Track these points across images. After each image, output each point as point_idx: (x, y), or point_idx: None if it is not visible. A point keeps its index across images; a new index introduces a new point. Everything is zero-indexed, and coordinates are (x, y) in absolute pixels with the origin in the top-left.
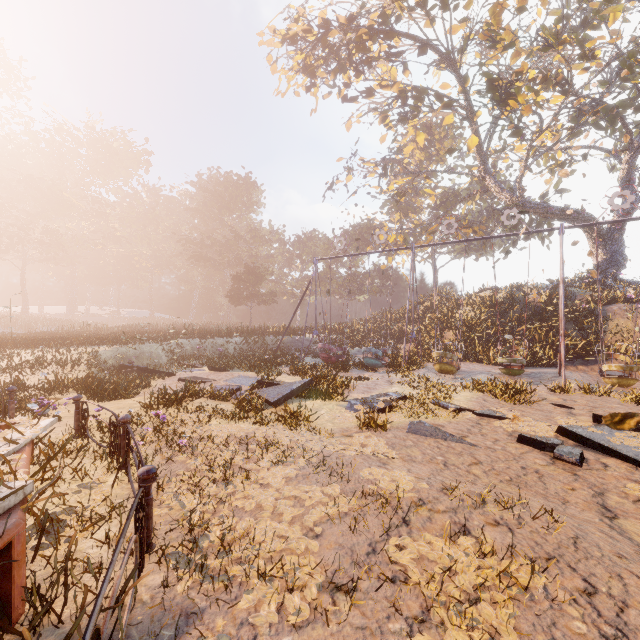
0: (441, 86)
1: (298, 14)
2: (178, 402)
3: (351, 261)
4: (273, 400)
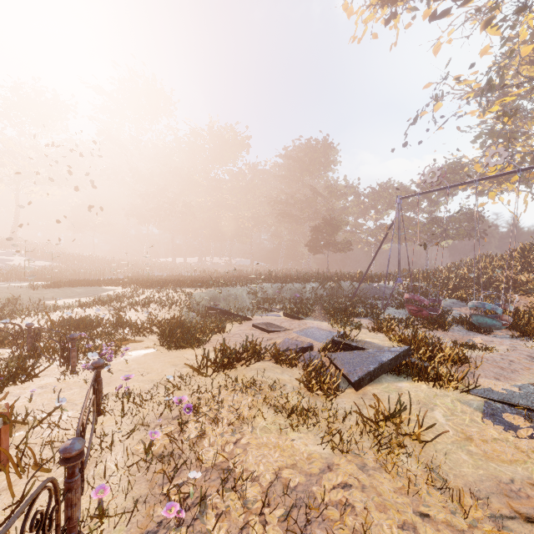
0: None
1: None
2: (231, 366)
3: (431, 206)
4: (353, 378)
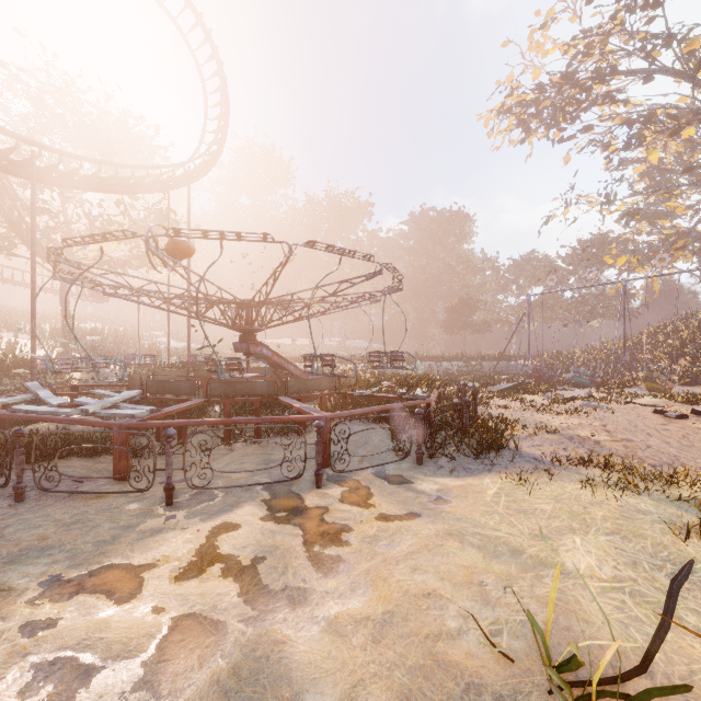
0: (678, 100)
1: (512, 87)
2: None
3: (579, 282)
4: (495, 390)
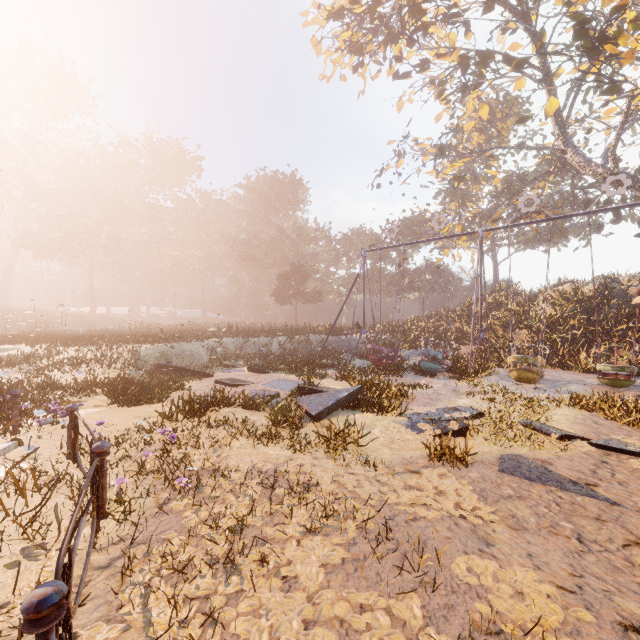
0: (510, 47)
1: None
2: (202, 412)
3: (400, 257)
4: (314, 413)
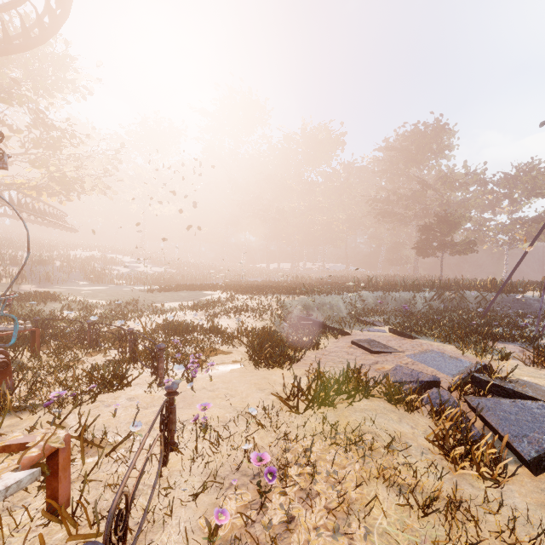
0: None
1: None
2: (328, 403)
3: None
4: (526, 453)
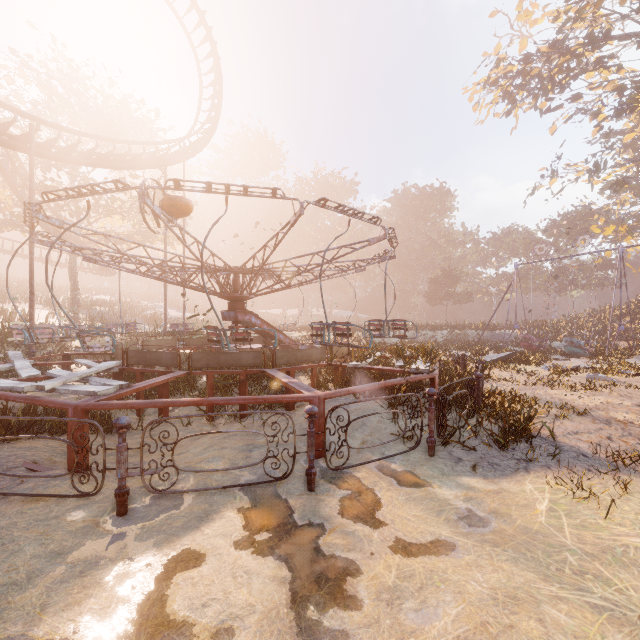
0: None
1: (499, 59)
2: None
3: (559, 253)
4: (489, 360)
